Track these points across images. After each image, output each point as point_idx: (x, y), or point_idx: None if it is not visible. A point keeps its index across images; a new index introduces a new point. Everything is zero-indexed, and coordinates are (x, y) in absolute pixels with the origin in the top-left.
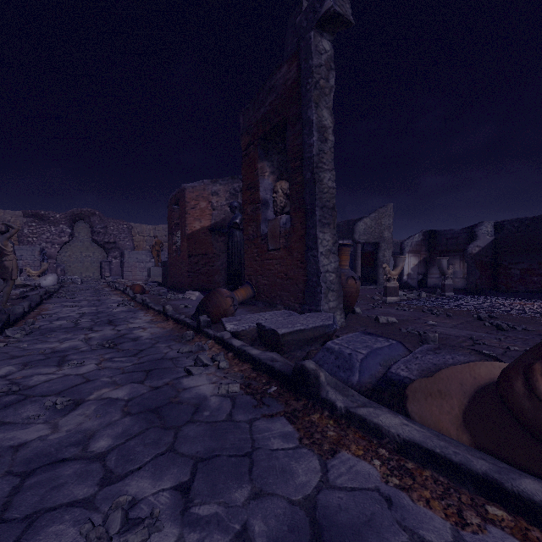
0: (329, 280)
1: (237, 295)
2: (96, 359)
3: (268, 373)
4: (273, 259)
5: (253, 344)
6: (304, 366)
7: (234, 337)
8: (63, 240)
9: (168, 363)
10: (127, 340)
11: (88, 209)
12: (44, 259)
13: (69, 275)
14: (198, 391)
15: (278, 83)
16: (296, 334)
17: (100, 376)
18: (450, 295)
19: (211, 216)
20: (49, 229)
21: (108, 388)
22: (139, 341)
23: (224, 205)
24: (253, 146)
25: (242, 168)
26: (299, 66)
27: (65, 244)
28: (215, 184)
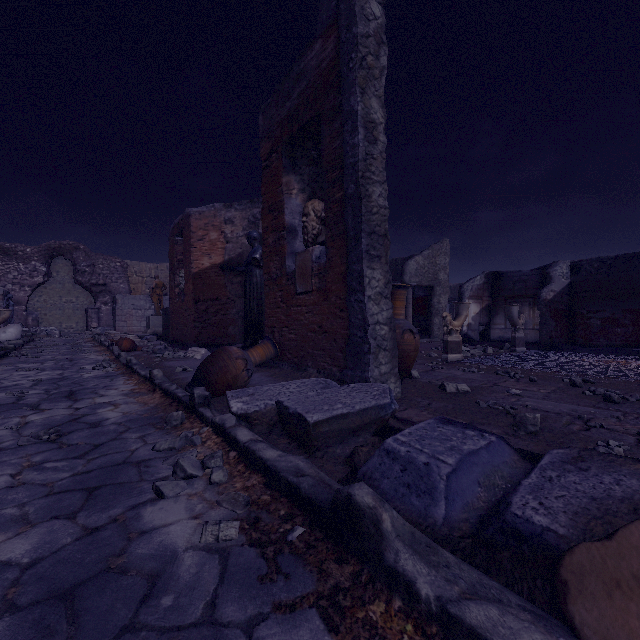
0: (380, 335)
1: (252, 356)
2: (15, 465)
3: (290, 497)
4: (302, 306)
5: (271, 432)
6: (353, 499)
7: (243, 420)
8: (35, 281)
9: (130, 473)
10: (82, 425)
11: (69, 242)
12: (9, 305)
13: (45, 326)
14: (165, 539)
15: (309, 66)
16: (336, 421)
17: (3, 503)
18: (521, 351)
19: (224, 250)
20: (17, 266)
21: (5, 533)
22: (99, 428)
23: (241, 236)
24: (276, 155)
25: (262, 185)
26: (338, 39)
27: (39, 286)
28: (229, 209)
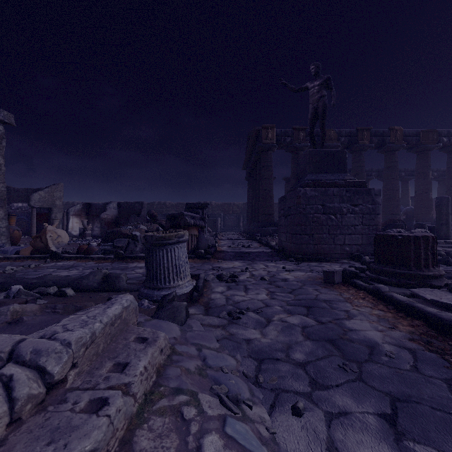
0: (3, 231)
1: None
2: None
3: None
4: None
5: None
6: None
7: None
8: None
9: None
10: None
11: None
12: None
13: None
14: None
15: None
16: None
17: None
18: (89, 239)
19: None
20: None
21: None
22: None
23: None
24: None
25: None
26: None
27: None
28: None
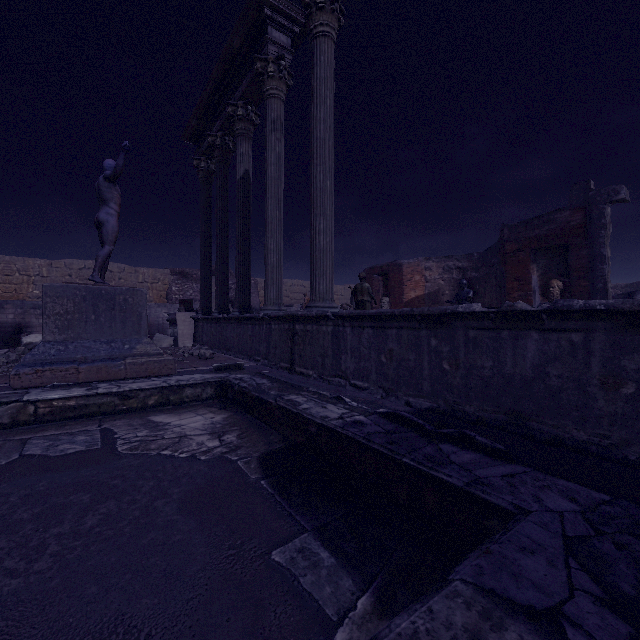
0: None
1: None
2: None
3: None
4: None
5: None
6: None
7: None
8: None
9: None
10: None
11: None
12: None
13: None
14: None
15: (558, 220)
16: None
17: None
18: None
19: (424, 287)
20: (192, 286)
21: None
22: None
23: (437, 279)
24: (523, 253)
25: (507, 265)
26: (585, 217)
27: None
28: (428, 261)
